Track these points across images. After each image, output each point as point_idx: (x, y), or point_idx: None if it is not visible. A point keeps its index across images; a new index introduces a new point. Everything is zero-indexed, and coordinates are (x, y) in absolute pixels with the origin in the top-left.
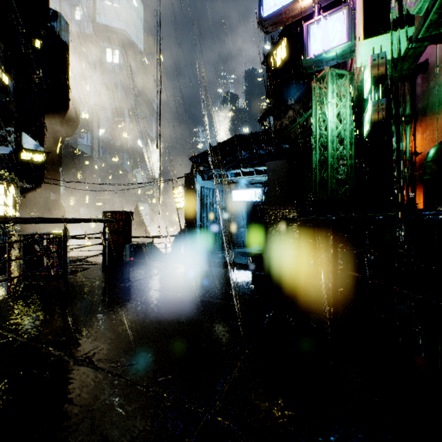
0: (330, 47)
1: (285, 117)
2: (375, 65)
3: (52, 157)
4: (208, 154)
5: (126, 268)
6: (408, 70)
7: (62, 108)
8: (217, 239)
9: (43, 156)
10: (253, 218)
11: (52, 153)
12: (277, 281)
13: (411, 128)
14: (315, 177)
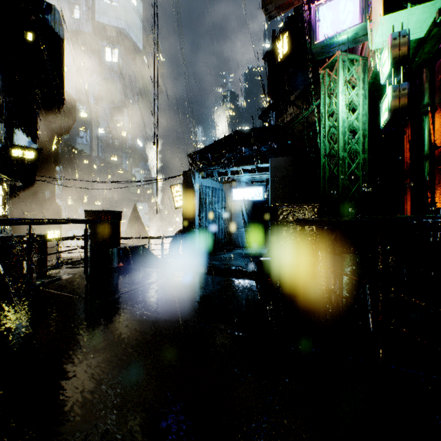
0: (341, 30)
1: (287, 114)
2: (396, 45)
3: (46, 155)
4: (207, 151)
5: (109, 277)
6: (429, 54)
7: (56, 104)
8: (217, 240)
9: (35, 153)
10: (253, 218)
11: (47, 151)
12: (291, 296)
13: (430, 118)
14: (323, 173)
